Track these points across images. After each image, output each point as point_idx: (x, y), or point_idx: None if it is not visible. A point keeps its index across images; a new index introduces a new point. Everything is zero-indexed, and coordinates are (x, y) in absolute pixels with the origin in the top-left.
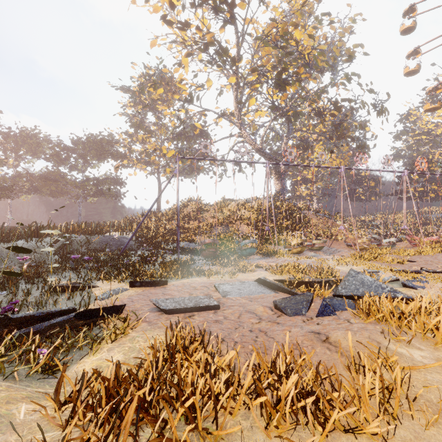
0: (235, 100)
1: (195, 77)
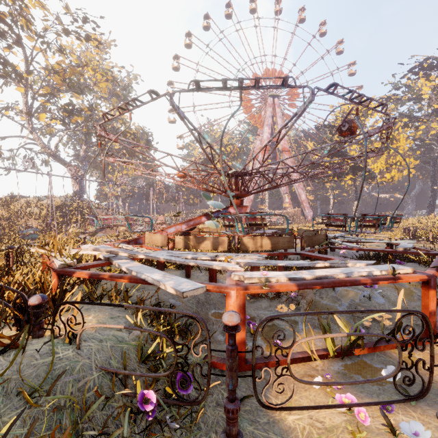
0: (25, 105)
1: None
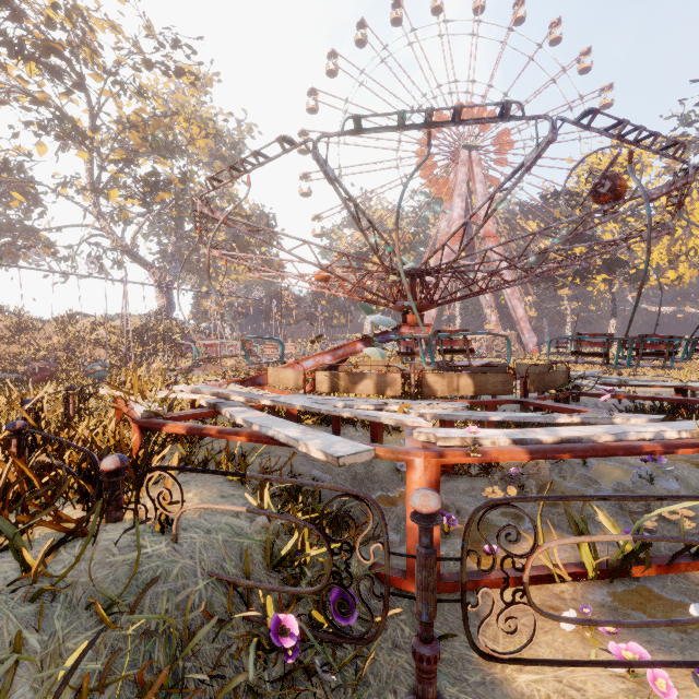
0: (89, 178)
1: (16, 137)
